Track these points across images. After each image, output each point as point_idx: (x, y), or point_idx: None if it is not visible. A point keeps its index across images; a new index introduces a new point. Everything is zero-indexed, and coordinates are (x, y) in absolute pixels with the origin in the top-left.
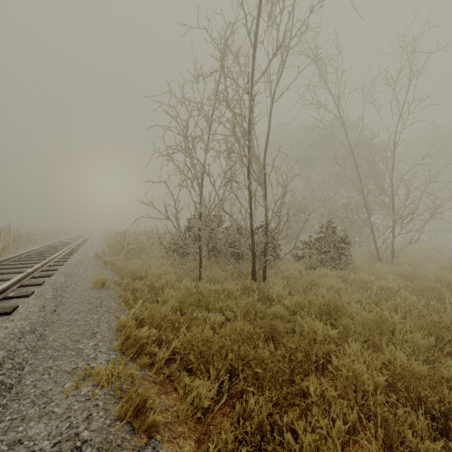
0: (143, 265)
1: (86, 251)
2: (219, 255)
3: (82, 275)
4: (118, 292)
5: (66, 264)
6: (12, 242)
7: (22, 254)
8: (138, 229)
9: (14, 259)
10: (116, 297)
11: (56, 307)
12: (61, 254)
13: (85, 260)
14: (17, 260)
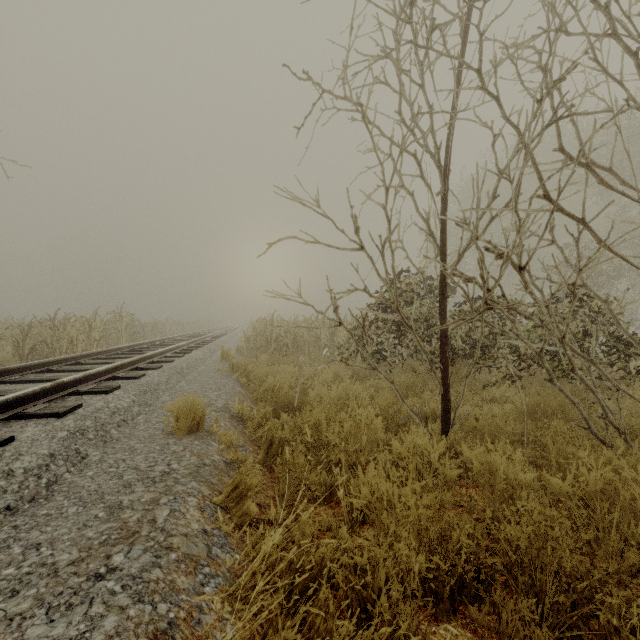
0: (300, 375)
1: (216, 347)
2: (456, 361)
3: (179, 391)
4: (225, 455)
5: (165, 367)
6: (124, 332)
7: (122, 348)
8: (294, 314)
9: (102, 355)
10: (215, 474)
11: (4, 517)
12: (172, 350)
13: (206, 362)
14: (104, 358)
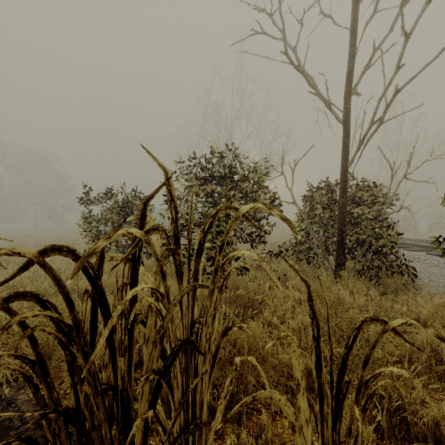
0: None
1: None
2: None
3: None
4: None
5: None
6: None
7: None
8: None
9: None
10: None
11: None
12: None
13: None
14: None
